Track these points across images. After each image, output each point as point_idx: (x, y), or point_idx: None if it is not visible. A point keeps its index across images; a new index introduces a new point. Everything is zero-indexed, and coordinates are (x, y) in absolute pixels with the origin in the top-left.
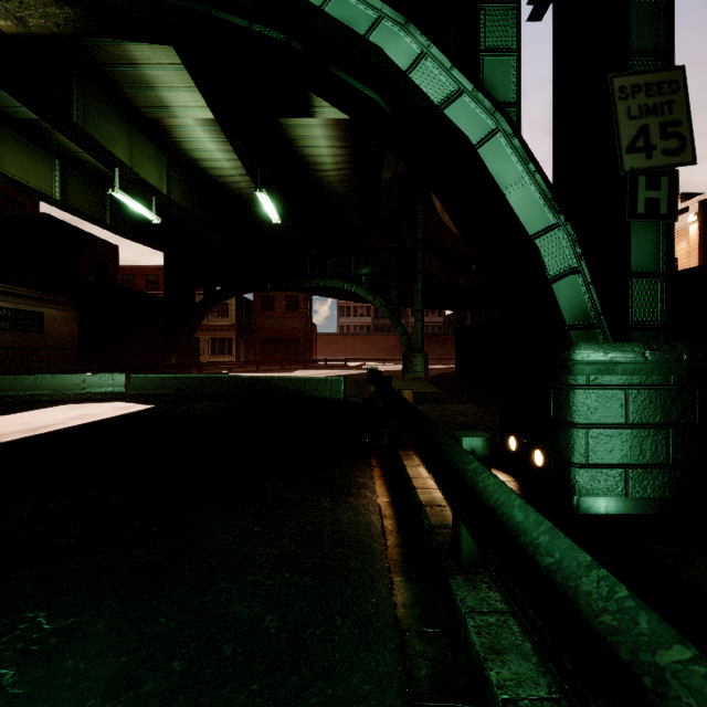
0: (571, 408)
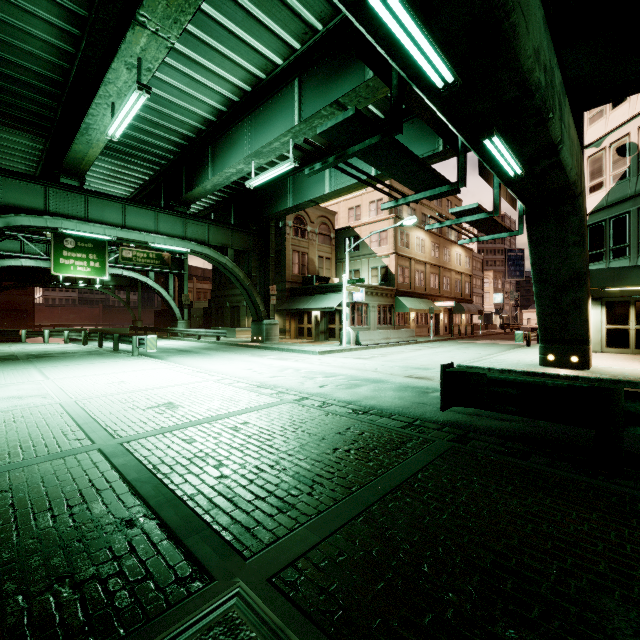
0: (178, 326)
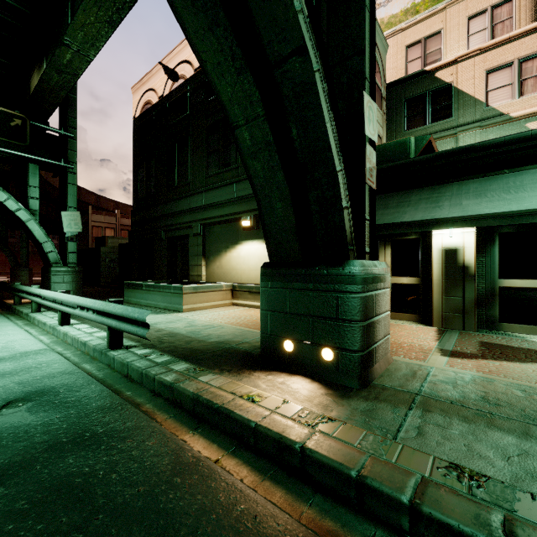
0: (51, 280)
